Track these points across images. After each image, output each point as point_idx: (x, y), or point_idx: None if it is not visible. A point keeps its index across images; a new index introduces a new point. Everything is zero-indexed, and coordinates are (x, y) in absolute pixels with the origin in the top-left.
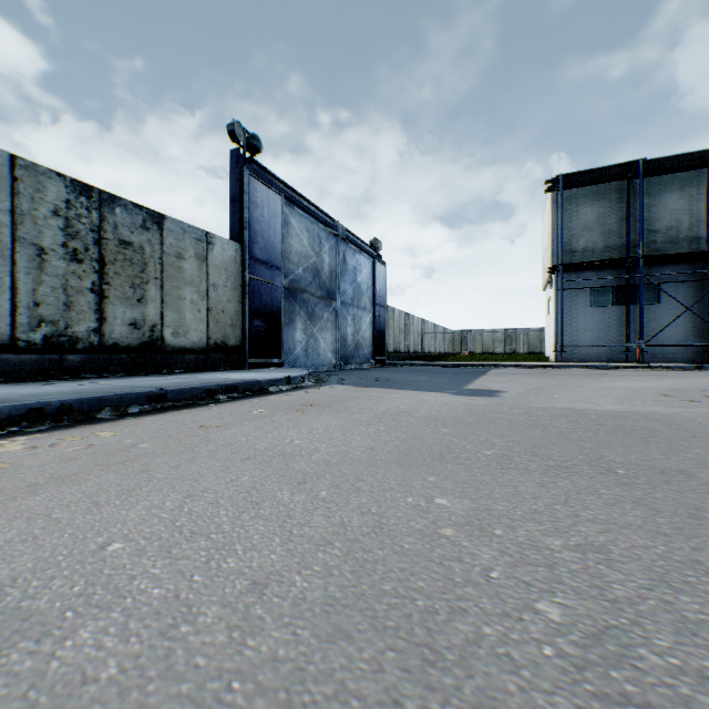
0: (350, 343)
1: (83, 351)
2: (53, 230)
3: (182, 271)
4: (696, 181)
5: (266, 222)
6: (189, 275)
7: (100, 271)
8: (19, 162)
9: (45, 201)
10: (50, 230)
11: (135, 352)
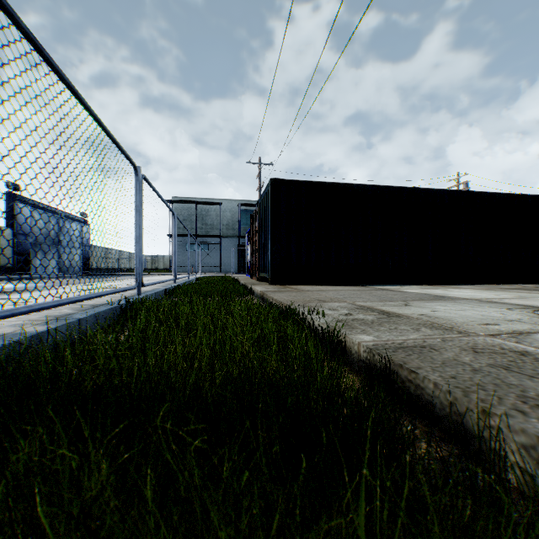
0: (67, 265)
1: None
2: None
3: None
4: (219, 209)
5: (24, 218)
6: None
7: None
8: None
9: None
10: None
11: None
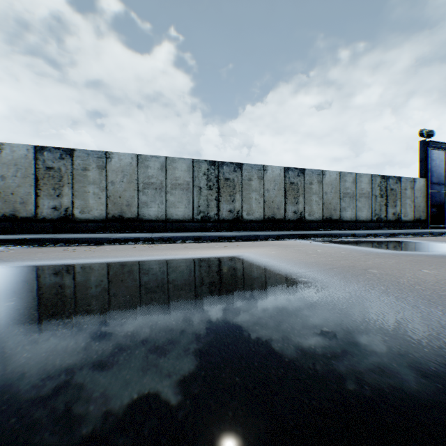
0: None
1: (382, 222)
2: (377, 190)
3: (405, 194)
4: None
5: (436, 165)
6: (407, 195)
7: (385, 199)
8: (371, 175)
9: (375, 183)
10: (376, 191)
11: (393, 222)
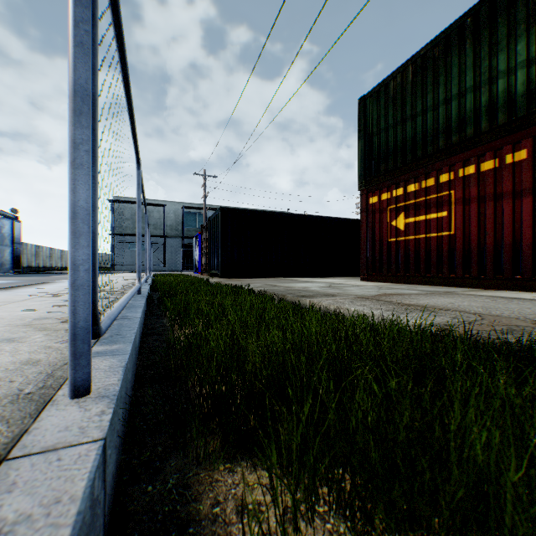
0: None
1: None
2: None
3: None
4: (163, 210)
5: None
6: None
7: None
8: None
9: None
10: None
11: None
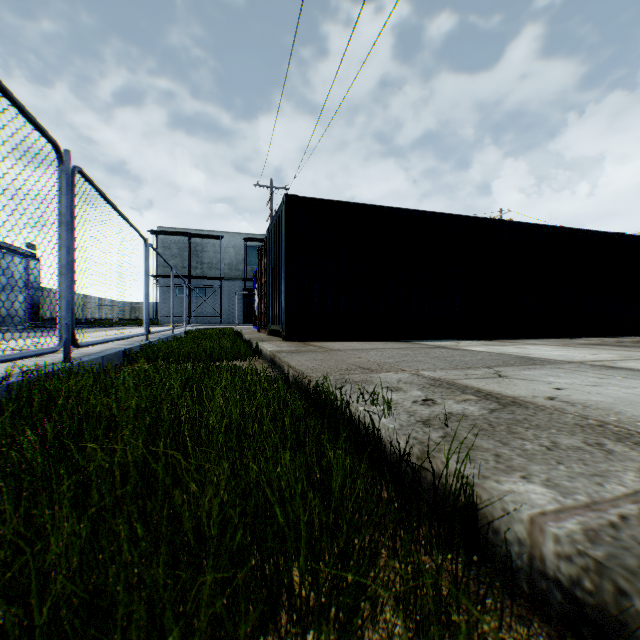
0: (6, 313)
1: None
2: None
3: None
4: (219, 244)
5: None
6: None
7: None
8: None
9: None
10: None
11: None
